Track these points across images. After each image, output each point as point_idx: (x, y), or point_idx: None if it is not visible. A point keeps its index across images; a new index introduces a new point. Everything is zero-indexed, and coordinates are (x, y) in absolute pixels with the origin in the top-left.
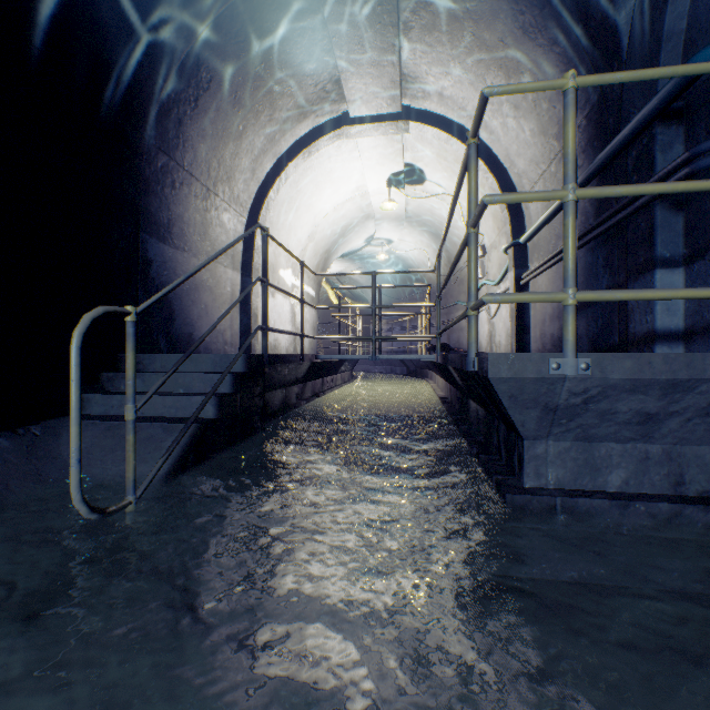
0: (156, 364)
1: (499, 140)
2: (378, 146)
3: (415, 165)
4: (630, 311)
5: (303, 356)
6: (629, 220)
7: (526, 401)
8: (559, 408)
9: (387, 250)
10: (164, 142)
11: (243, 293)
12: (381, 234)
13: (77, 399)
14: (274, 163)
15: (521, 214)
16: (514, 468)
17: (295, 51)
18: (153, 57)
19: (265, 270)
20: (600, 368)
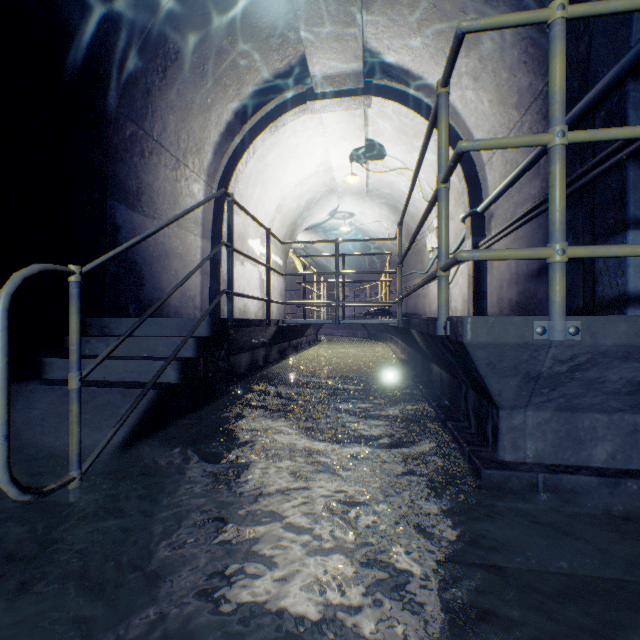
0: (122, 328)
1: (458, 113)
2: (341, 122)
3: (376, 141)
4: (598, 274)
5: (269, 320)
6: (597, 182)
7: (505, 368)
8: (541, 376)
9: (349, 223)
10: (133, 111)
11: (207, 257)
12: (343, 208)
13: (3, 368)
14: (242, 137)
15: (479, 185)
16: (486, 438)
17: (261, 25)
18: (119, 24)
19: (230, 235)
20: (591, 333)
